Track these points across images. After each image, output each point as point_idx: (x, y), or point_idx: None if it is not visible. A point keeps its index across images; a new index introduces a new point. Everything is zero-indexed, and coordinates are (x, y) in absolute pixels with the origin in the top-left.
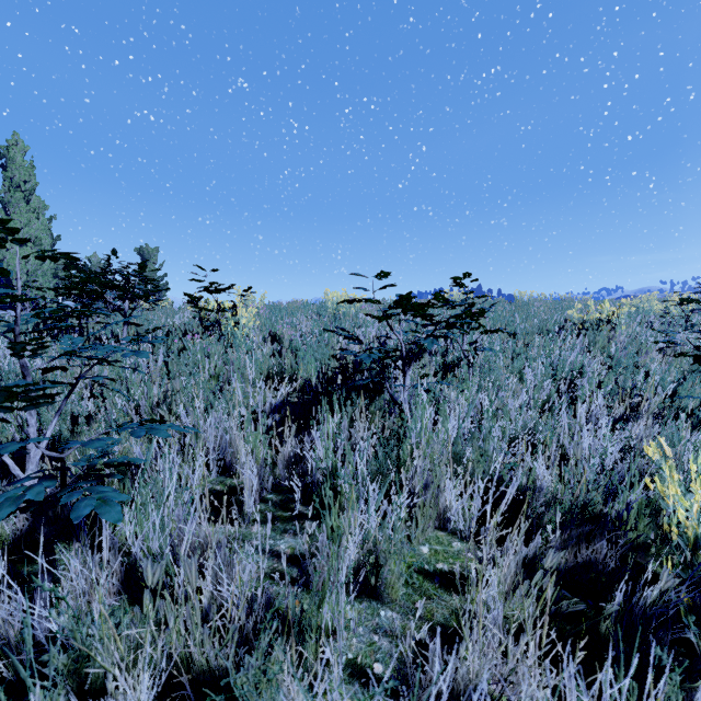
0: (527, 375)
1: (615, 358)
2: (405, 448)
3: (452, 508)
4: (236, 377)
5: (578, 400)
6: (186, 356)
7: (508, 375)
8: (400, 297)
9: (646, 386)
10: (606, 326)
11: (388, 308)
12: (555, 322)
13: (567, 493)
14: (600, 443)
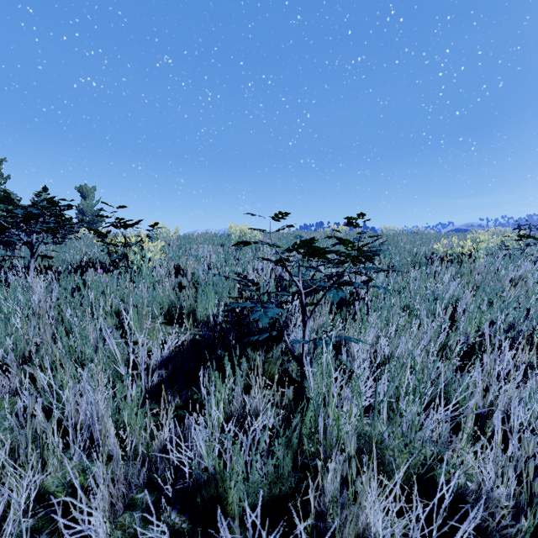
0: (423, 316)
1: (480, 288)
2: (308, 418)
3: (374, 526)
4: (109, 334)
5: (497, 358)
6: (82, 293)
7: (401, 313)
8: (301, 242)
9: (527, 322)
10: (467, 259)
11: (286, 252)
12: (422, 254)
13: (531, 517)
14: (534, 416)
